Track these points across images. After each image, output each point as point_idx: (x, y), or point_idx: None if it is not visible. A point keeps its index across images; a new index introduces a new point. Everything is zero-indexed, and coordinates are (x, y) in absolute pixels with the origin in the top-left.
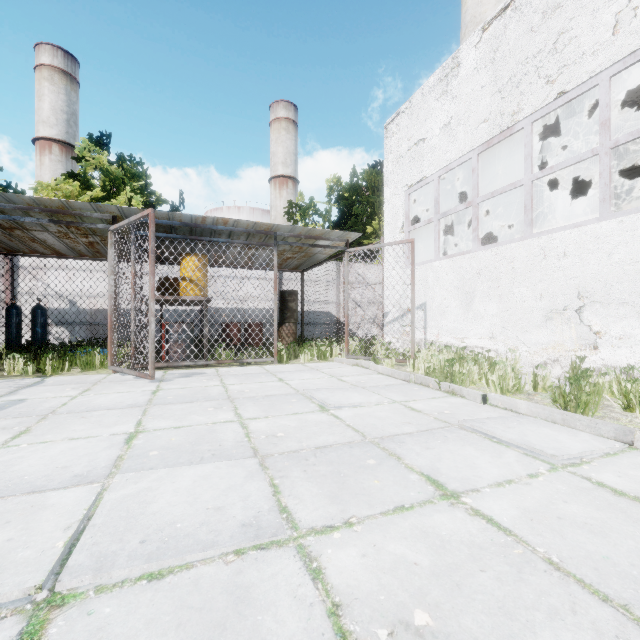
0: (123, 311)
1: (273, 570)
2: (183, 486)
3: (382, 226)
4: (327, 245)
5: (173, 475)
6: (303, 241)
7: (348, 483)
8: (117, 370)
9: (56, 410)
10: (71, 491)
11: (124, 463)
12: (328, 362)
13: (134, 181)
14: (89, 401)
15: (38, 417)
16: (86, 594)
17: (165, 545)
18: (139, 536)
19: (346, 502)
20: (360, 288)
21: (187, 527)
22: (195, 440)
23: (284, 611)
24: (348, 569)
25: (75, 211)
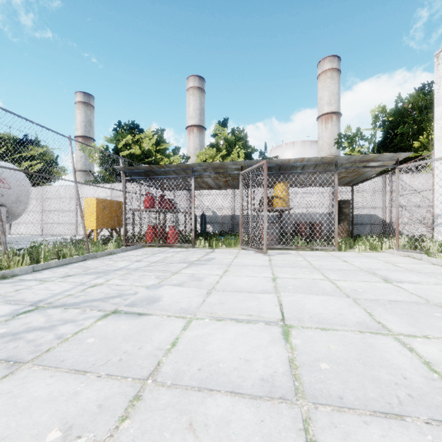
0: (236, 216)
1: (383, 342)
2: (315, 302)
3: (431, 139)
4: (378, 165)
5: (307, 297)
6: (357, 164)
7: (420, 321)
8: (244, 248)
9: (231, 264)
10: (265, 295)
11: (279, 289)
12: (379, 253)
13: (239, 141)
14: (241, 261)
15: (226, 266)
16: (298, 327)
17: (322, 320)
18: (307, 315)
19: (421, 328)
20: (406, 194)
21: (328, 317)
22: (308, 285)
23: (395, 355)
24: (431, 353)
25: (225, 166)
